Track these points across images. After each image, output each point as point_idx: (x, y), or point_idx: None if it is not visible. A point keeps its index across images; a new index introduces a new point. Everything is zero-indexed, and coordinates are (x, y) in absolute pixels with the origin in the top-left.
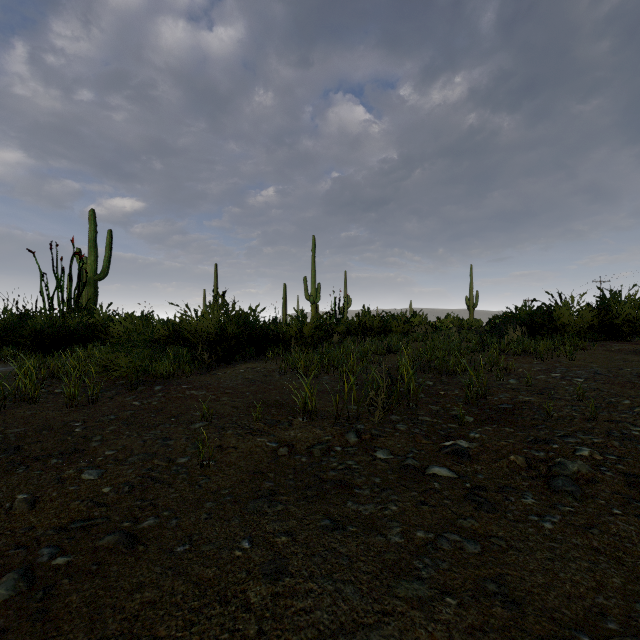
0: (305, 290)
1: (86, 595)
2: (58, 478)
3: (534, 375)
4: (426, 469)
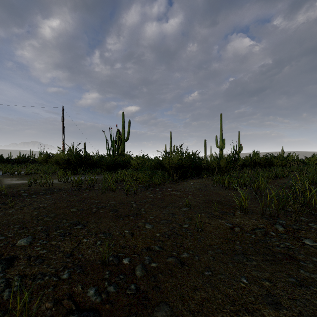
0: (216, 142)
1: (172, 285)
2: (136, 225)
3: None
4: None
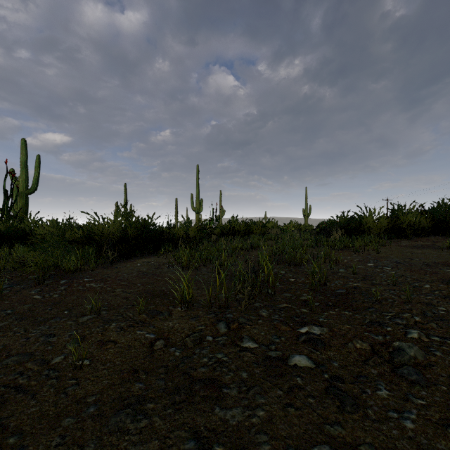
0: (191, 203)
1: None
2: None
3: (356, 265)
4: (288, 359)
